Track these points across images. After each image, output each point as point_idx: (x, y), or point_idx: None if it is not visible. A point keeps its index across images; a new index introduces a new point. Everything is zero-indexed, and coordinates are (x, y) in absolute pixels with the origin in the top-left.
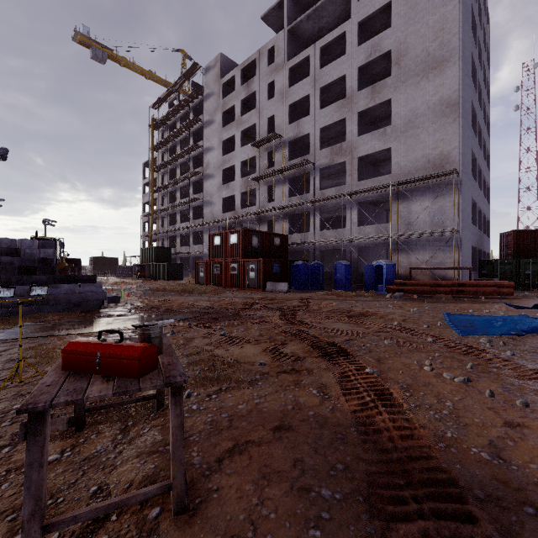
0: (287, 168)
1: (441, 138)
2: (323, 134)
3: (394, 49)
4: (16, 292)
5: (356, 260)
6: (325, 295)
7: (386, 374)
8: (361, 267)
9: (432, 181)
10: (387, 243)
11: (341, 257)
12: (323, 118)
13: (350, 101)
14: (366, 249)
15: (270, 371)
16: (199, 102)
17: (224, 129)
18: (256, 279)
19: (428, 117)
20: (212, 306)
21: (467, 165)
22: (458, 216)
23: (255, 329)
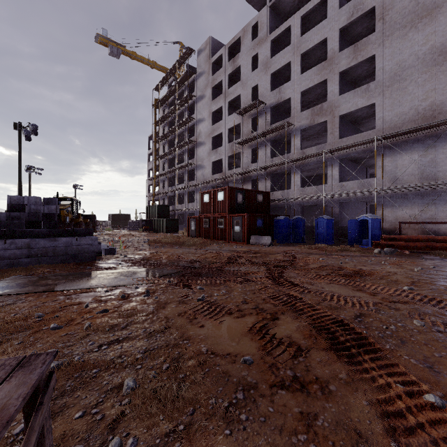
0: (270, 131)
1: (433, 88)
2: (303, 97)
3: (378, 4)
4: (17, 244)
5: (337, 214)
6: (309, 249)
7: None
8: (342, 222)
9: (422, 133)
10: (371, 198)
11: (320, 212)
12: (303, 82)
13: (331, 62)
14: (346, 204)
15: (259, 379)
16: (192, 81)
17: (213, 102)
18: (241, 233)
19: (417, 68)
20: (197, 259)
21: None
22: None
23: (238, 292)
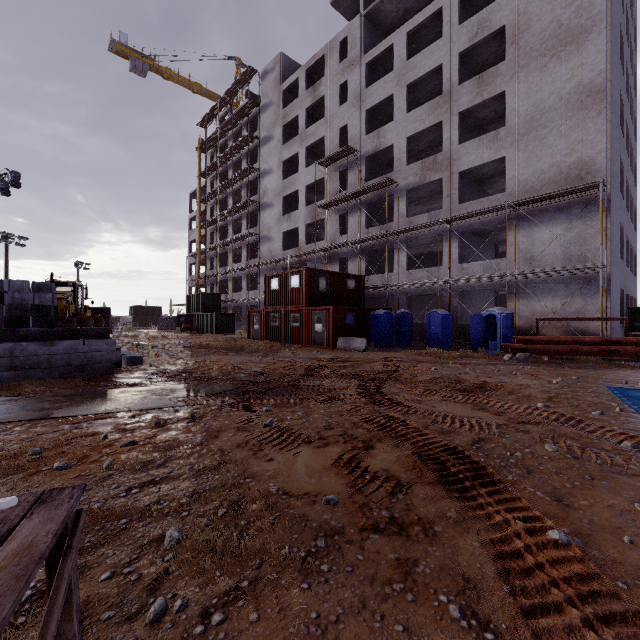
0: (364, 191)
1: (579, 139)
2: (410, 145)
3: (510, 23)
4: None
5: (455, 308)
6: (417, 355)
7: (596, 545)
8: (463, 318)
9: (565, 199)
10: (500, 285)
11: (434, 305)
12: (411, 123)
13: (447, 98)
14: (468, 293)
15: (346, 523)
16: (255, 115)
17: (285, 147)
18: (324, 333)
19: (559, 111)
20: (263, 371)
21: (616, 176)
22: (605, 246)
23: (320, 414)
